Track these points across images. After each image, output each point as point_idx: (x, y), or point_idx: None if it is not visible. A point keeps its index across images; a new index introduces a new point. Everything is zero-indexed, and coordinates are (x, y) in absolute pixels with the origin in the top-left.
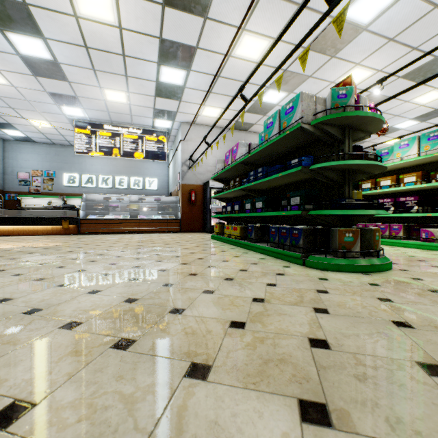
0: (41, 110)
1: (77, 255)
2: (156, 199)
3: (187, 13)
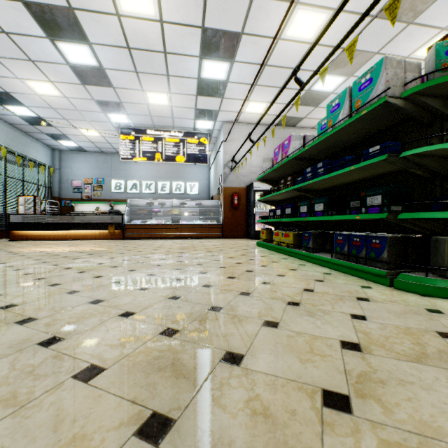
0: (90, 119)
1: (118, 262)
2: (197, 203)
3: None
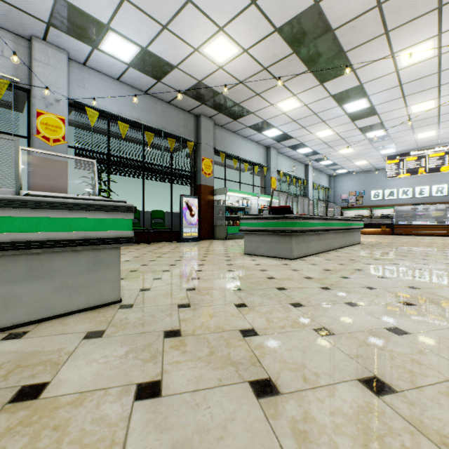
0: (365, 156)
1: (416, 242)
2: None
3: None
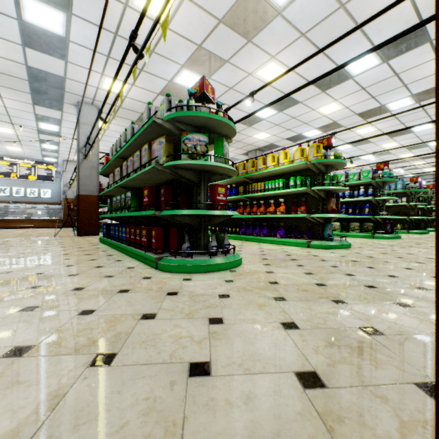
0: None
1: None
2: (45, 207)
3: (51, 136)
